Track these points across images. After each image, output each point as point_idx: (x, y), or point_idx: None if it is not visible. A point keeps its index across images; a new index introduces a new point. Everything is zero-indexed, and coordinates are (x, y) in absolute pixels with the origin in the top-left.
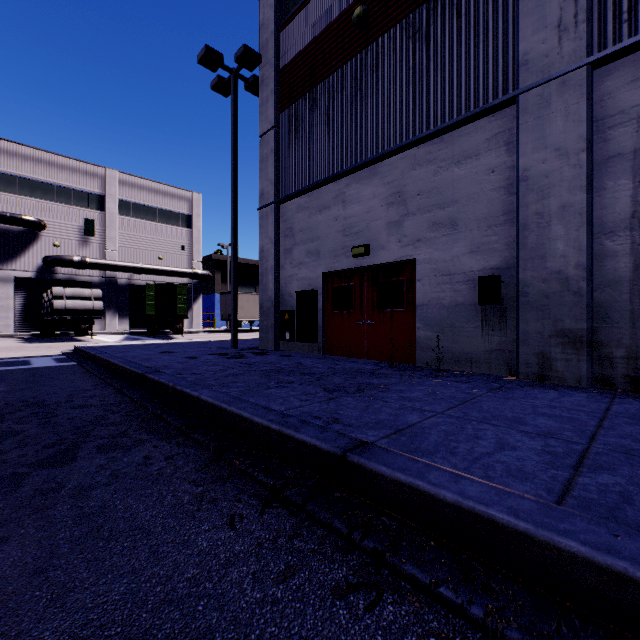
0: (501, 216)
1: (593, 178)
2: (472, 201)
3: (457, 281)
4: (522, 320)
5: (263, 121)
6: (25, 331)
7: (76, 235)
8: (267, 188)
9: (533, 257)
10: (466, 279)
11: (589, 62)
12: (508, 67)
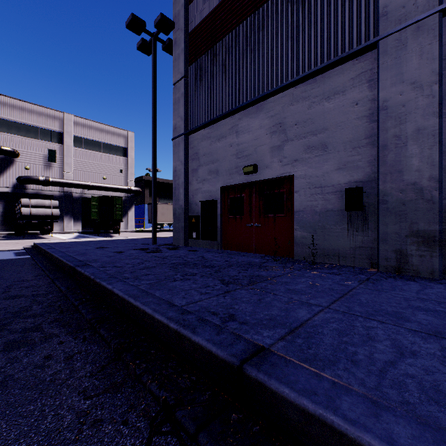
0: (364, 139)
1: (443, 106)
2: (339, 128)
3: (327, 192)
4: (382, 223)
5: (176, 72)
6: (4, 231)
7: (42, 161)
8: (179, 123)
9: (392, 172)
10: (334, 190)
11: (441, 9)
12: (369, 19)
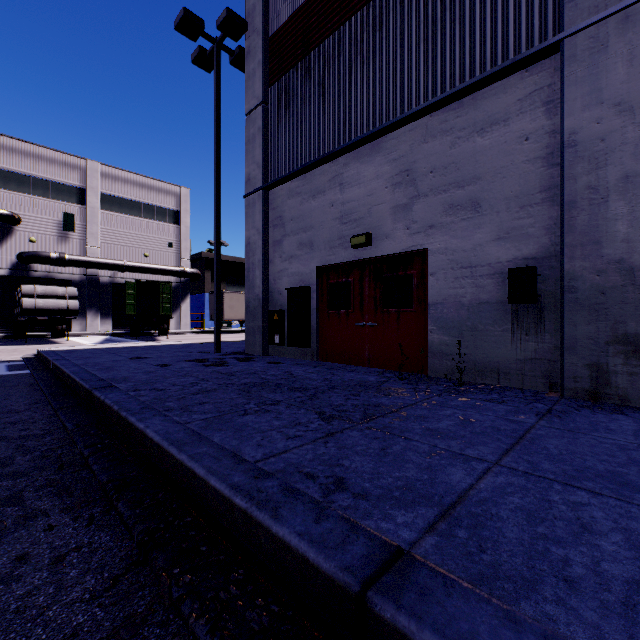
0: (538, 193)
1: None
2: (500, 176)
3: (480, 274)
4: (568, 322)
5: (249, 97)
6: None
7: (54, 230)
8: (254, 172)
9: (584, 242)
10: (492, 272)
11: None
12: (547, 8)
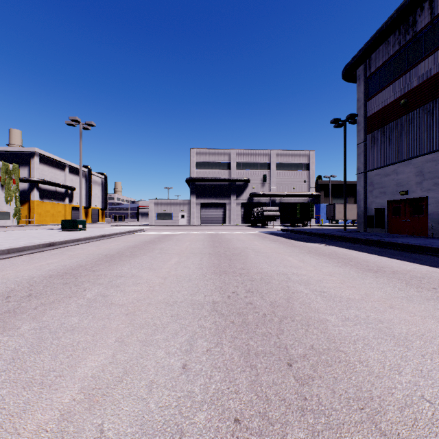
0: None
1: None
2: None
3: None
4: None
5: (358, 139)
6: (243, 224)
7: (260, 182)
8: (360, 166)
9: None
10: None
11: None
12: None
